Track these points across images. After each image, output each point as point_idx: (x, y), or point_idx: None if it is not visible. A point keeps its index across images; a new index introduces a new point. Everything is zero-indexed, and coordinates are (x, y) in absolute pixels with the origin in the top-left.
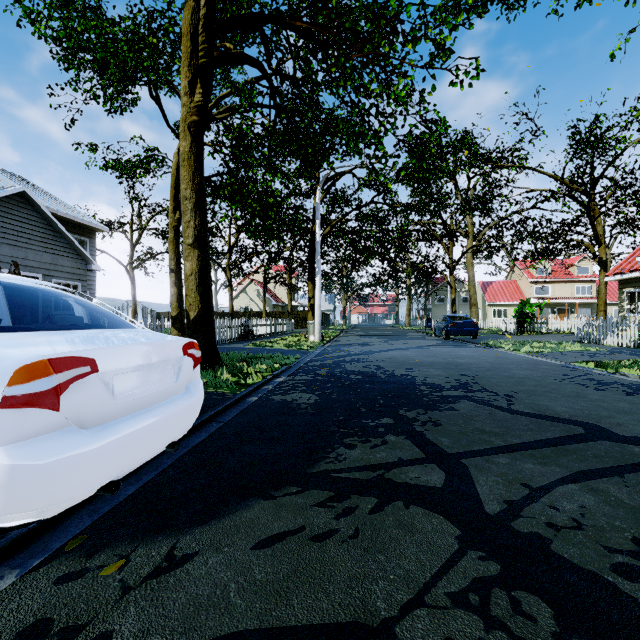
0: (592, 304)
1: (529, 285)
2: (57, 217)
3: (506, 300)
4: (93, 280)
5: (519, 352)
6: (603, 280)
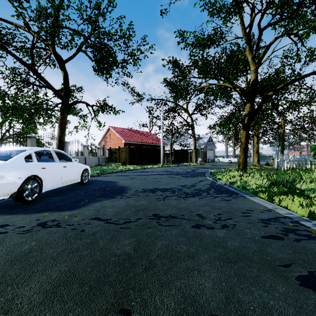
0: None
1: None
2: None
3: None
4: None
5: None
6: None
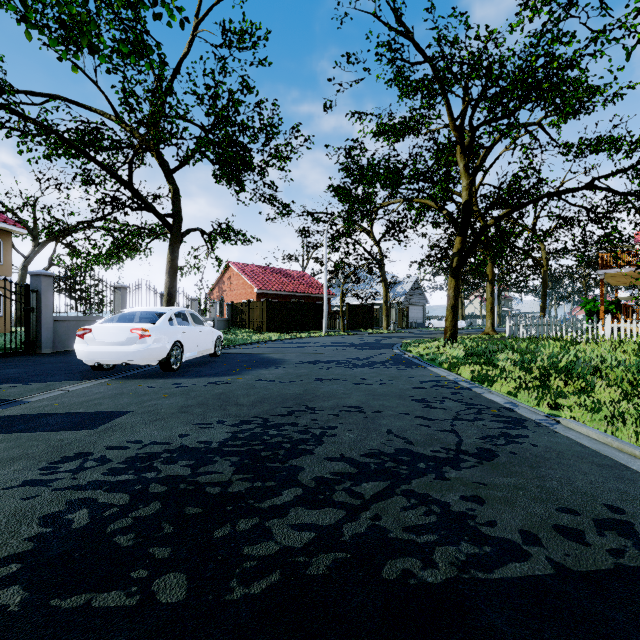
0: None
1: None
2: None
3: None
4: None
5: None
6: None
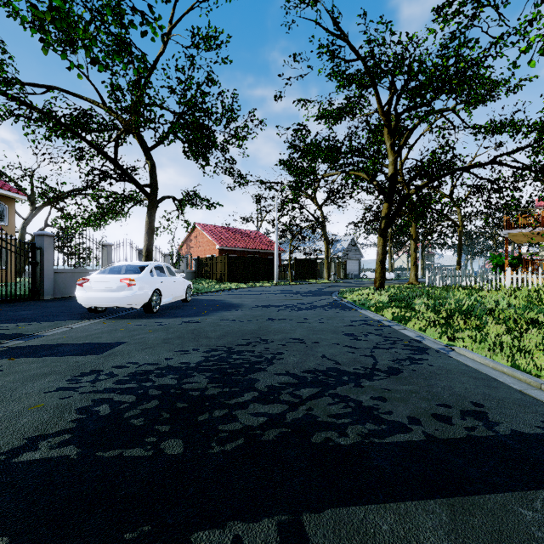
0: None
1: None
2: None
3: None
4: None
5: None
6: None
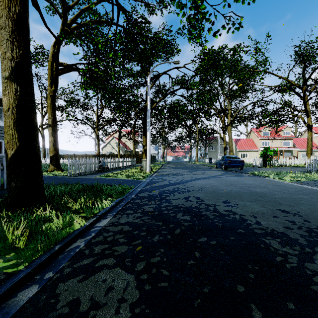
0: (291, 150)
1: (259, 141)
2: None
3: (247, 148)
4: None
5: (283, 180)
6: (310, 136)
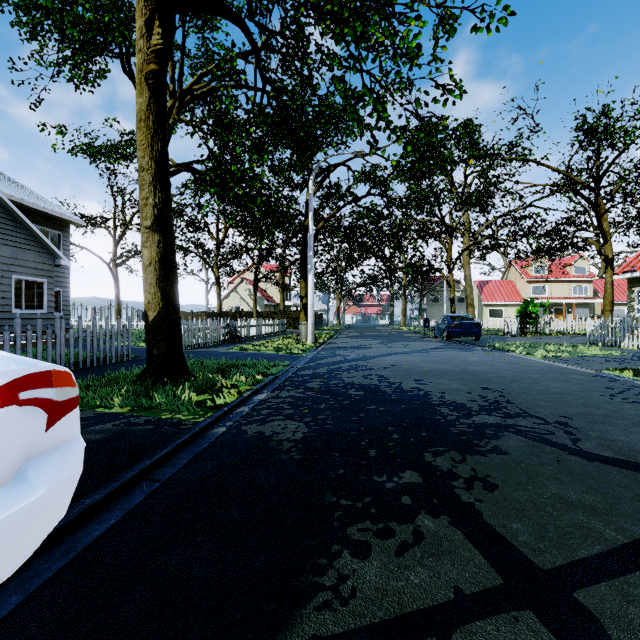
0: (589, 304)
1: (526, 285)
2: (24, 207)
3: (503, 300)
4: (66, 277)
5: (533, 356)
6: (609, 279)
